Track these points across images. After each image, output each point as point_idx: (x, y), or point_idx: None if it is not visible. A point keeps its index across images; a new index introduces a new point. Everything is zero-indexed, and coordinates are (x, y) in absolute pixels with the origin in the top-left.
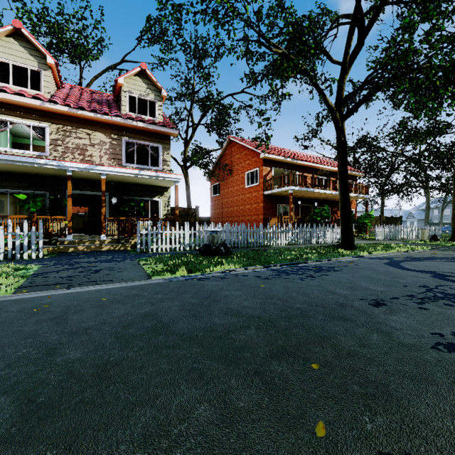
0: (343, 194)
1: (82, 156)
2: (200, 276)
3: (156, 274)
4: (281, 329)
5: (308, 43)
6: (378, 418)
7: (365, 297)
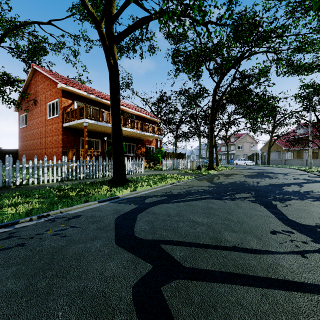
0: (114, 124)
1: None
2: None
3: None
4: None
5: None
6: None
7: None
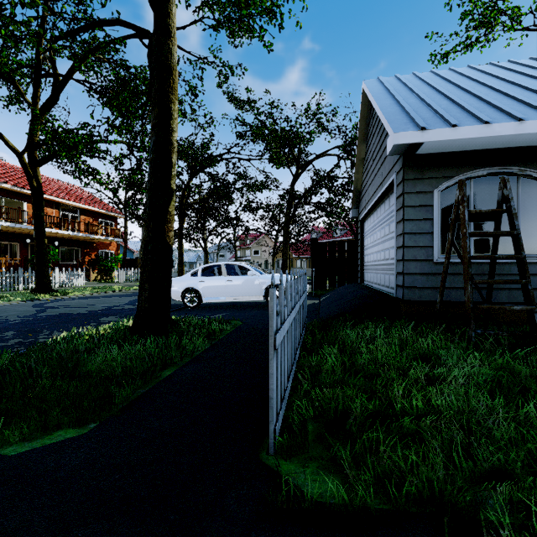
0: (37, 239)
1: None
2: None
3: None
4: None
5: None
6: None
7: None
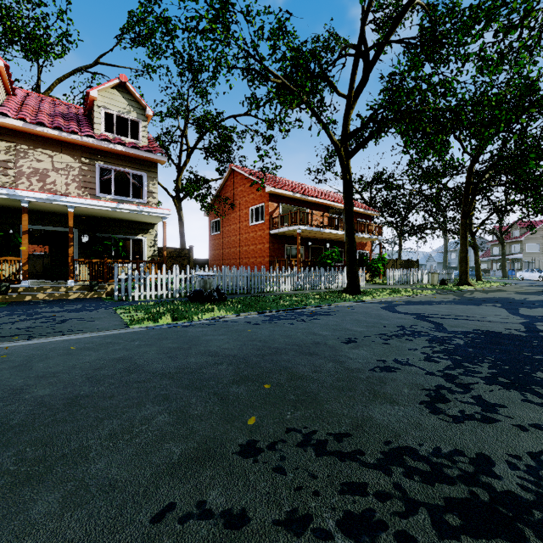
0: (349, 236)
1: (42, 182)
2: (186, 324)
3: (136, 322)
4: (251, 364)
5: (315, 70)
6: (298, 412)
7: (342, 336)
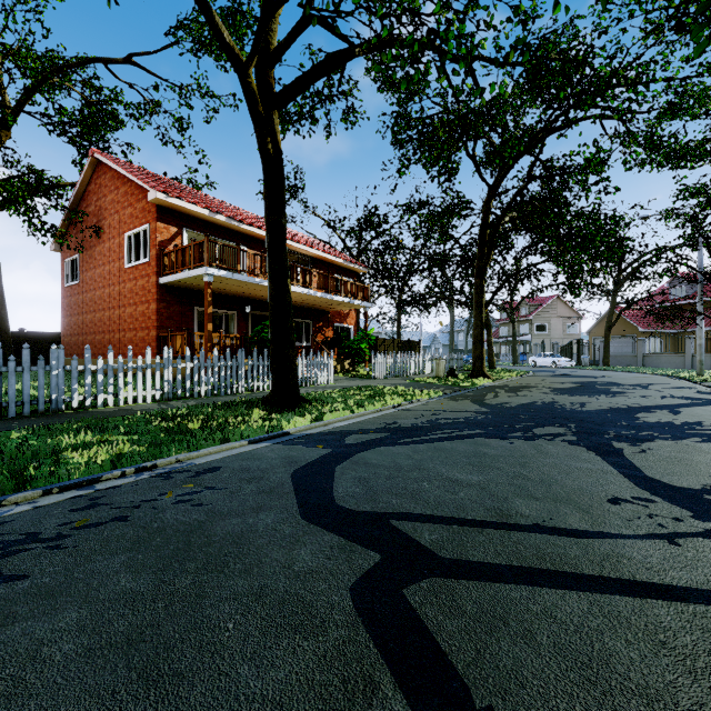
0: (274, 279)
1: None
2: None
3: None
4: None
5: None
6: None
7: None
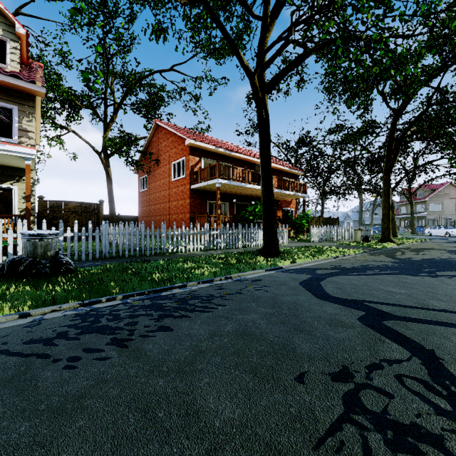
0: (265, 185)
1: None
2: None
3: None
4: None
5: None
6: None
7: None
